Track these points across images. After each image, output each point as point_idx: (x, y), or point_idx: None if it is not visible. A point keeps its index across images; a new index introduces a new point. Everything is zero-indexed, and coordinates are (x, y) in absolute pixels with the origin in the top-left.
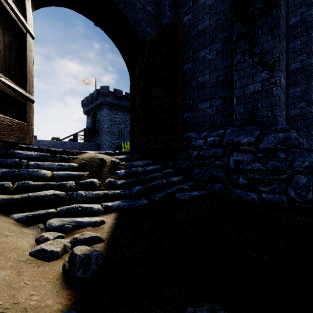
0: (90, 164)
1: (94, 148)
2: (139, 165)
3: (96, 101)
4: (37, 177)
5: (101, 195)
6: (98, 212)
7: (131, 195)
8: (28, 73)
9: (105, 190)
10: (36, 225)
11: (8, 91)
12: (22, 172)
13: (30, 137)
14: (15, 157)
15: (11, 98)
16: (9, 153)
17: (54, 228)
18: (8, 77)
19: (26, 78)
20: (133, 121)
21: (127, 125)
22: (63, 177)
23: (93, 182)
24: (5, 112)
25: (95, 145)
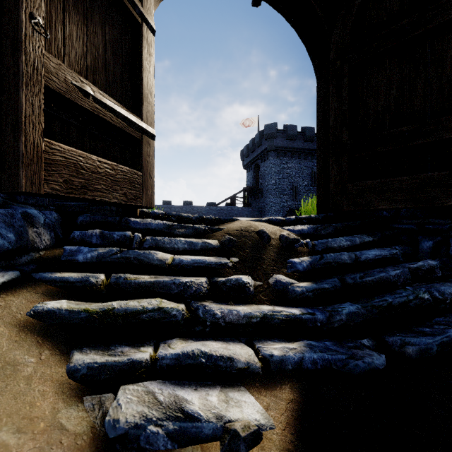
0: (240, 241)
1: (256, 215)
2: (340, 245)
3: (259, 149)
4: (149, 265)
5: (257, 319)
6: (247, 373)
7: (330, 327)
8: (144, 89)
9: (268, 303)
10: (99, 398)
11: (108, 116)
12: (126, 256)
13: (148, 195)
14: (130, 229)
15: (117, 130)
16: (123, 222)
17: (120, 433)
18: (111, 96)
19: (142, 97)
20: (324, 156)
21: (305, 177)
22: (190, 266)
23: (242, 282)
24: (106, 153)
25: (257, 210)
